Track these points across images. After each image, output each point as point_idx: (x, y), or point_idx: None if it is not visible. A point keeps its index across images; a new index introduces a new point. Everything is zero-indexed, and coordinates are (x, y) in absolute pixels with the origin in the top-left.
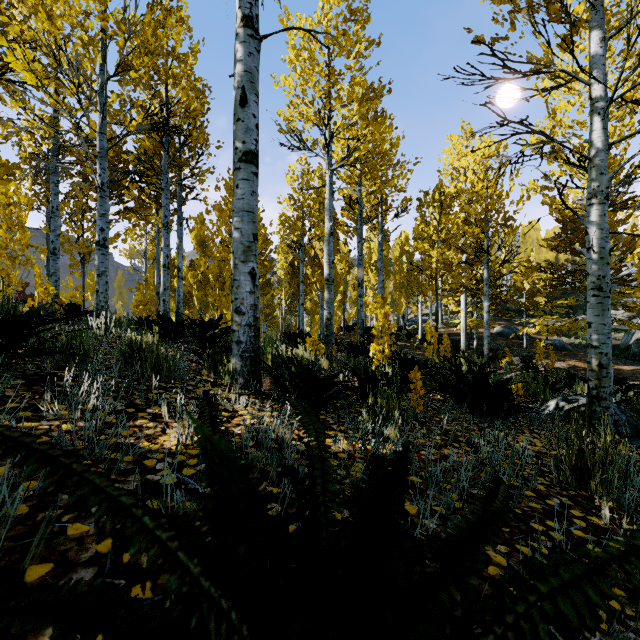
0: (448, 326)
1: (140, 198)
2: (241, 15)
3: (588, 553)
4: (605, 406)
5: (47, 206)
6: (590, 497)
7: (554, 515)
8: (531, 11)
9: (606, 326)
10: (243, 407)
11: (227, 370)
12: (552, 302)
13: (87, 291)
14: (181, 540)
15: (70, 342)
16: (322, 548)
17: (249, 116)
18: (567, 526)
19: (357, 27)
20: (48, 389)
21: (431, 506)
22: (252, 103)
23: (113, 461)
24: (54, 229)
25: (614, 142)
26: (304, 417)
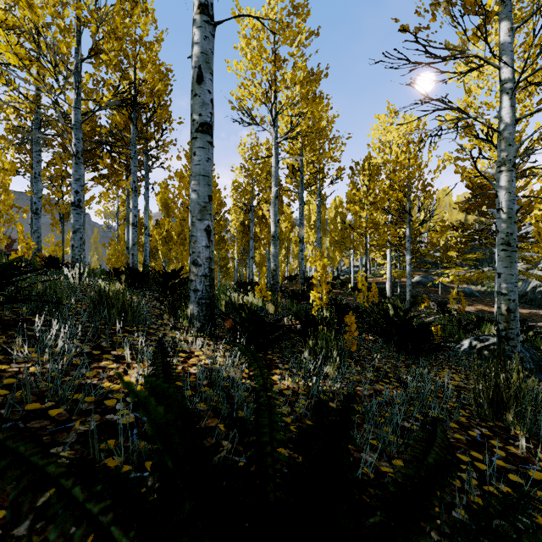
0: (375, 276)
1: (112, 166)
2: (198, 3)
3: (525, 495)
4: (513, 345)
5: (31, 172)
6: (506, 427)
7: (477, 445)
8: (450, 3)
9: (513, 276)
10: (199, 348)
11: (185, 315)
12: (462, 256)
13: (67, 246)
14: (117, 510)
15: (45, 291)
16: (269, 503)
17: (205, 92)
18: (489, 456)
19: (299, 20)
20: (20, 334)
21: (368, 440)
22: (207, 81)
23: (75, 402)
24: (36, 192)
25: (520, 118)
26: (252, 364)
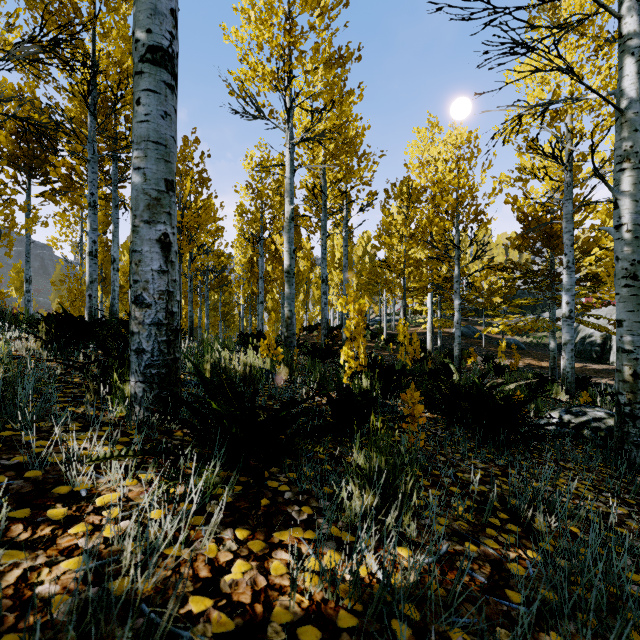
0: (410, 326)
1: (68, 176)
2: None
3: None
4: None
5: None
6: None
7: None
8: None
9: None
10: (118, 479)
11: (122, 396)
12: (507, 302)
13: (11, 286)
14: None
15: None
16: None
17: None
18: None
19: None
20: None
21: None
22: None
23: None
24: None
25: None
26: None
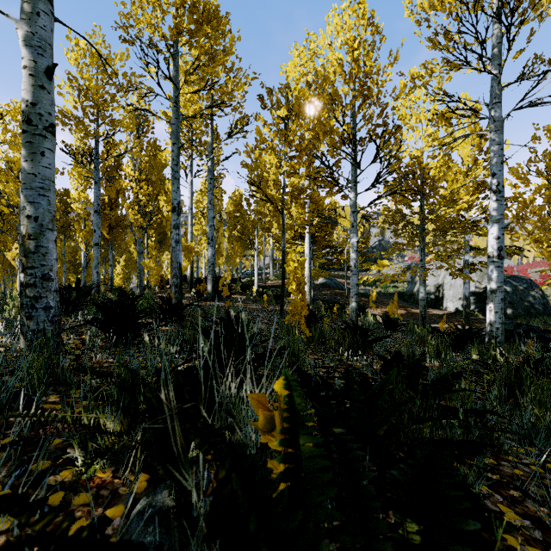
0: (279, 278)
1: None
2: None
3: None
4: None
5: None
6: None
7: None
8: None
9: None
10: None
11: None
12: (363, 257)
13: None
14: None
15: None
16: None
17: None
18: None
19: None
20: None
21: None
22: None
23: None
24: None
25: None
26: None
